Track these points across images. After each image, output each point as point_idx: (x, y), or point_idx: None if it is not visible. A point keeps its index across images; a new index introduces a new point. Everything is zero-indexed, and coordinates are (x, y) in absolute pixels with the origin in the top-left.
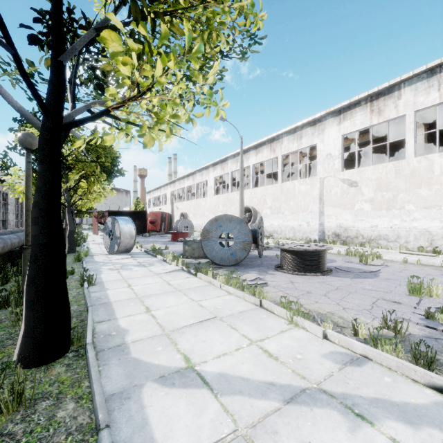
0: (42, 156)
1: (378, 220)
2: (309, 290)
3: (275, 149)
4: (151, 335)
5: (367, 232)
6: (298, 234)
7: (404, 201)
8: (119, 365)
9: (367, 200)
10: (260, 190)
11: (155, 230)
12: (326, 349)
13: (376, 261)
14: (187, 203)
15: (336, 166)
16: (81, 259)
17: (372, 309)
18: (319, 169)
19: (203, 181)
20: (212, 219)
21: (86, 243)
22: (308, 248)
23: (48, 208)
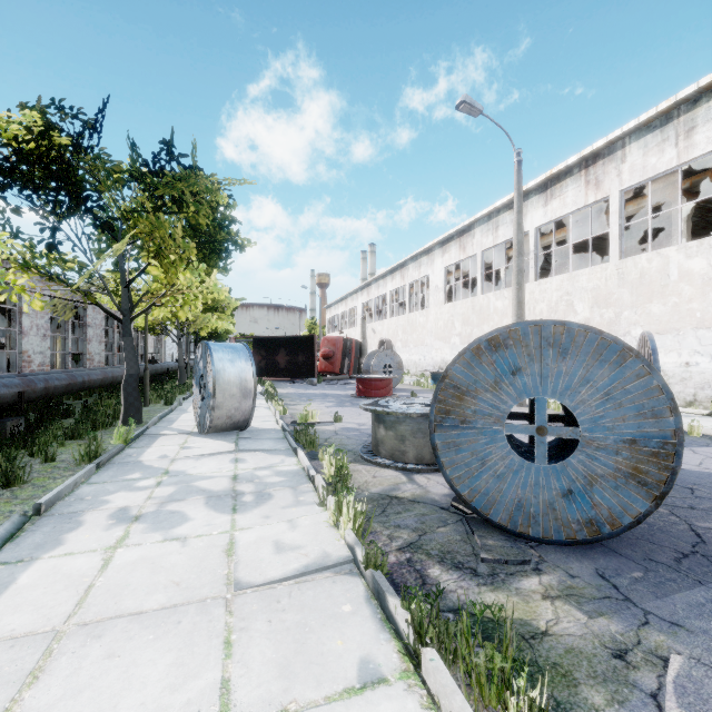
0: None
1: None
2: None
3: (602, 180)
4: None
5: None
6: (680, 389)
7: None
8: None
9: None
10: (556, 282)
11: (332, 372)
12: None
13: None
14: (391, 321)
15: None
16: (101, 455)
17: None
18: None
19: (422, 277)
20: (476, 340)
21: None
22: None
23: None
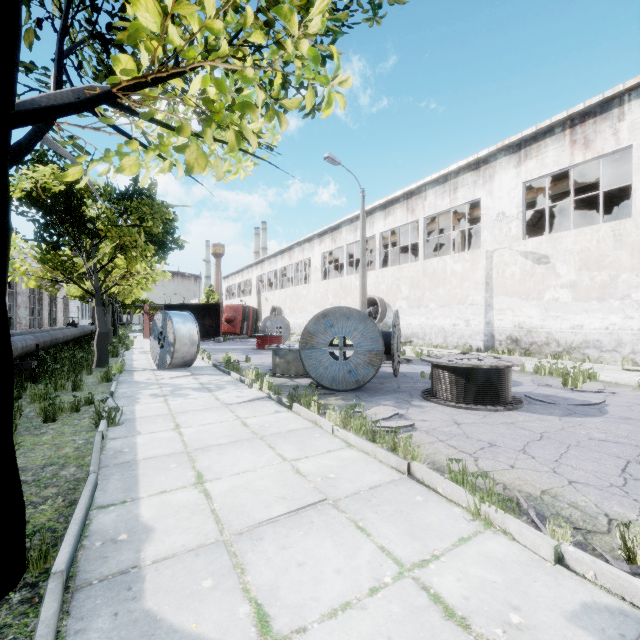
0: None
1: (584, 317)
2: (492, 440)
3: (415, 209)
4: (195, 543)
5: (565, 337)
6: (451, 340)
7: (629, 286)
8: (109, 636)
9: (565, 285)
10: (391, 271)
11: (233, 333)
12: (571, 597)
13: (590, 384)
14: (281, 292)
15: (513, 232)
16: (111, 378)
17: (627, 486)
18: (485, 238)
19: (305, 259)
20: (317, 314)
21: (129, 352)
22: (481, 362)
23: None
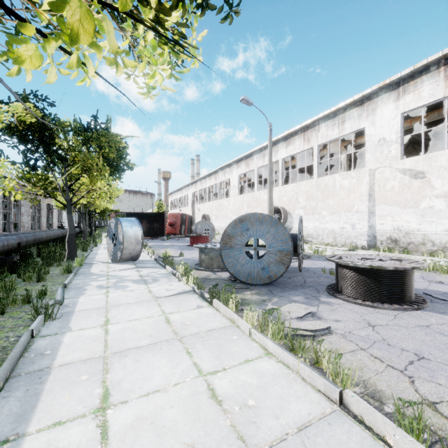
0: None
1: None
2: (417, 349)
3: (310, 139)
4: None
5: (439, 238)
6: (340, 239)
7: None
8: None
9: (439, 195)
10: (291, 187)
11: (174, 233)
12: None
13: None
14: (209, 204)
15: (393, 153)
16: (72, 270)
17: None
18: (368, 159)
19: (226, 179)
20: (235, 219)
21: (97, 248)
22: (386, 264)
23: None
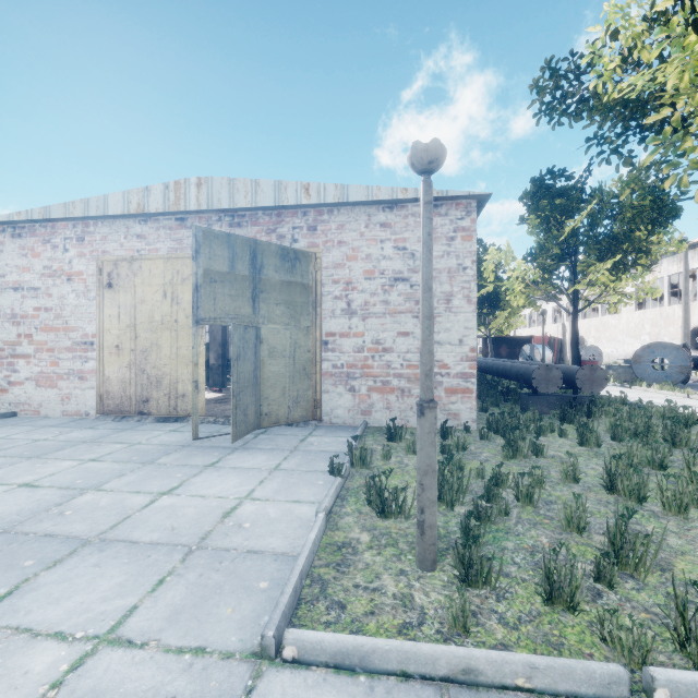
0: (573, 325)
1: None
2: None
3: None
4: None
5: None
6: None
7: None
8: None
9: None
10: None
11: None
12: None
13: None
14: (583, 322)
15: None
16: None
17: None
18: None
19: None
20: (643, 346)
21: None
22: None
23: (576, 343)
